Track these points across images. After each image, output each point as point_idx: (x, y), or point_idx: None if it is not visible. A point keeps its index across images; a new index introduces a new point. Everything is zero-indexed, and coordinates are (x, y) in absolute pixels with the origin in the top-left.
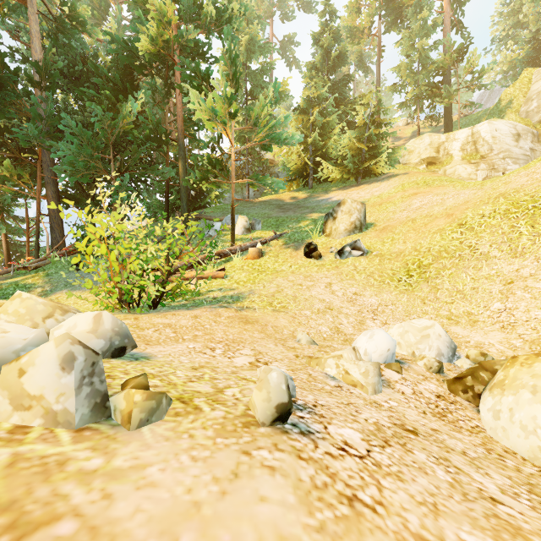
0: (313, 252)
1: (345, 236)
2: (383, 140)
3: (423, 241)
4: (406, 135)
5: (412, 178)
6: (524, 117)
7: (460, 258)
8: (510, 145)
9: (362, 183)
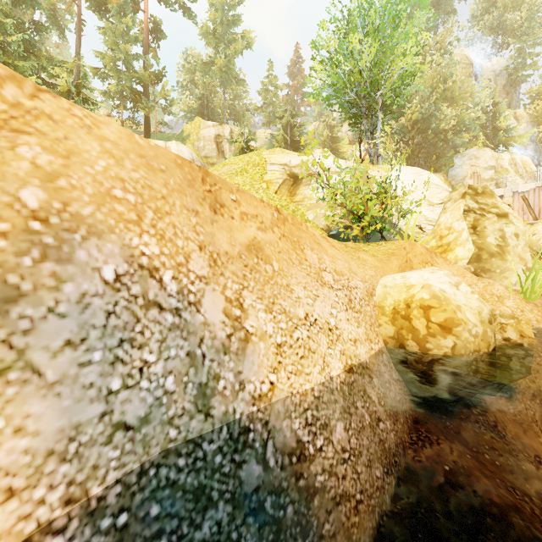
0: None
1: None
2: None
3: None
4: None
5: None
6: (197, 150)
7: None
8: None
9: None
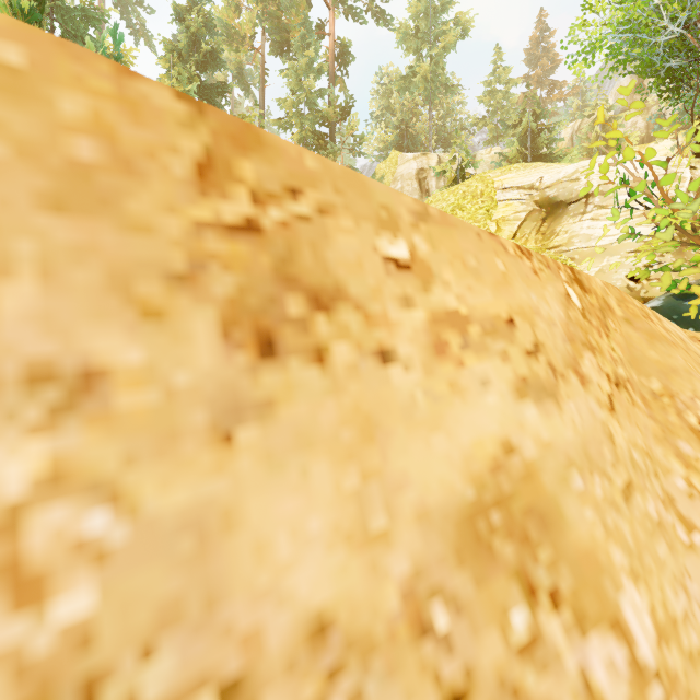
0: None
1: None
2: None
3: None
4: None
5: None
6: None
7: None
8: None
9: None
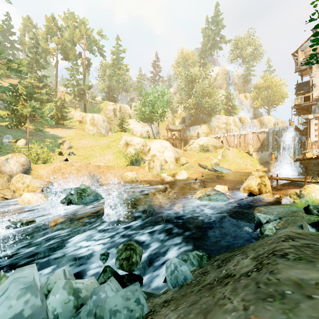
0: (61, 154)
1: (66, 149)
2: (66, 113)
3: (86, 153)
4: (66, 100)
5: (78, 132)
6: (105, 114)
7: (93, 156)
8: (102, 123)
9: (58, 126)
